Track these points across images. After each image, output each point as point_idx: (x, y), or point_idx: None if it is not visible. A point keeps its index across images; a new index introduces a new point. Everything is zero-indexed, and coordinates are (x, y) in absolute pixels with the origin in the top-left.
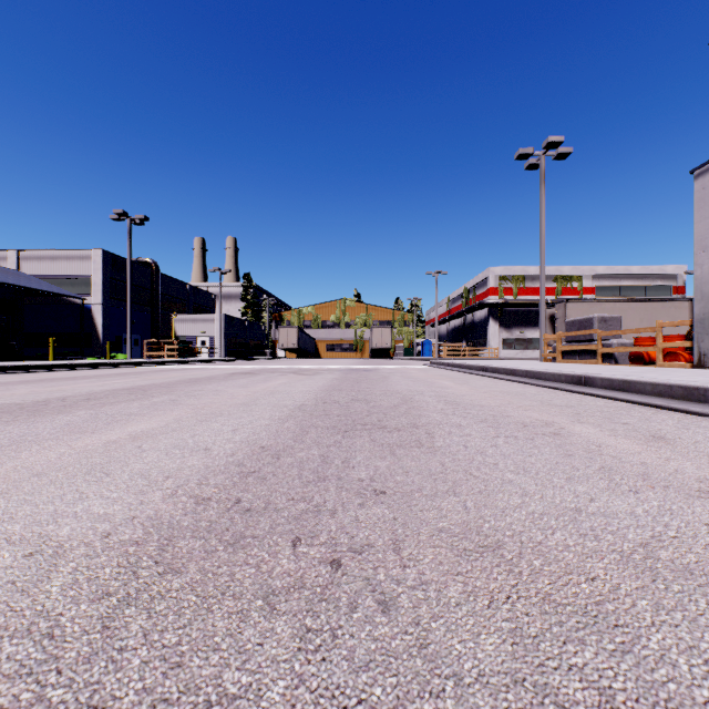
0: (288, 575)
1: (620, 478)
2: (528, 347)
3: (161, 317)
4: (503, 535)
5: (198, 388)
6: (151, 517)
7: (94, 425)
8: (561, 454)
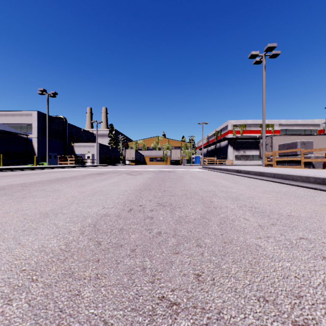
0: None
1: None
2: (247, 159)
3: (68, 144)
4: None
5: (46, 187)
6: None
7: None
8: None
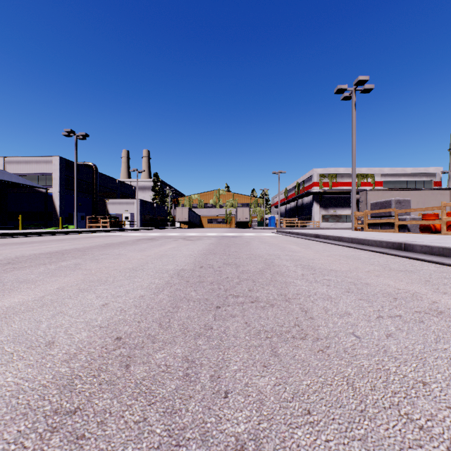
0: None
1: None
2: (339, 220)
3: (99, 201)
4: None
5: (106, 252)
6: None
7: None
8: None
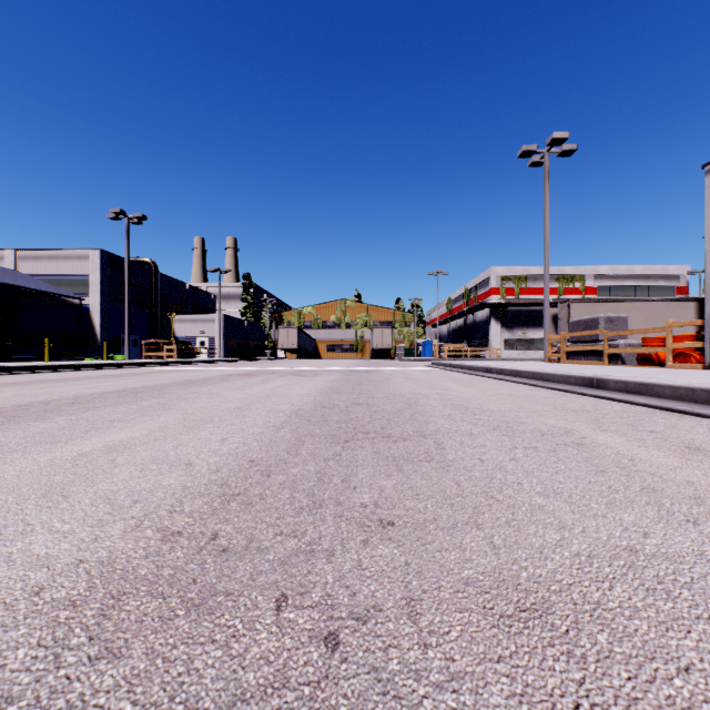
0: (266, 662)
1: (670, 502)
2: (530, 347)
3: (160, 317)
4: (548, 591)
5: (192, 390)
6: (101, 562)
7: (70, 434)
8: (591, 470)
